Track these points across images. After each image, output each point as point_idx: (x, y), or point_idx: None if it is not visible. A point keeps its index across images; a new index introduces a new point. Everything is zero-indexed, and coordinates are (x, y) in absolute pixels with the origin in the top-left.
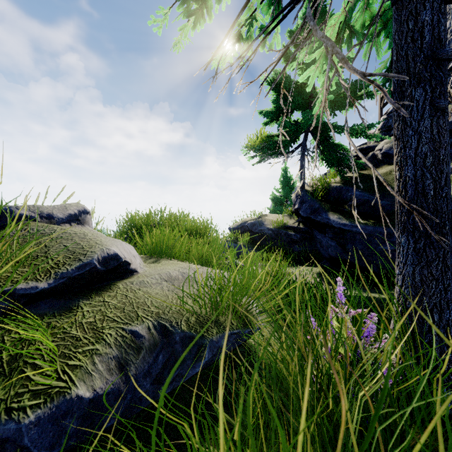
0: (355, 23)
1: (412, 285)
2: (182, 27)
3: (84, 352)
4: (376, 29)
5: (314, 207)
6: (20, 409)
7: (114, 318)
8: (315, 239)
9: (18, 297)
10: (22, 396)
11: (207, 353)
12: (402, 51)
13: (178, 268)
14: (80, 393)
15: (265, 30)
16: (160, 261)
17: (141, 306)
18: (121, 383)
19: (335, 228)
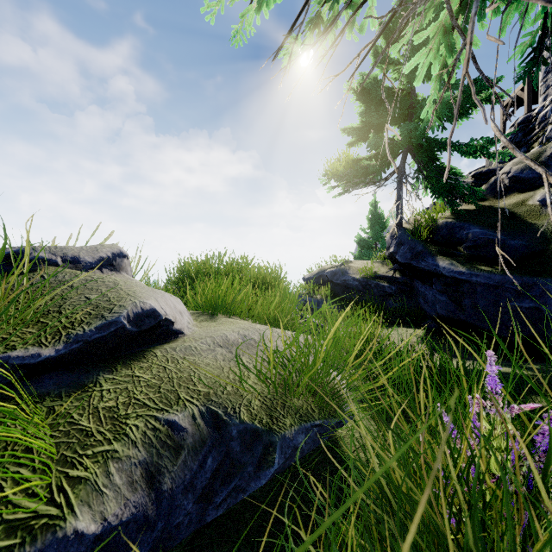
0: None
1: None
2: (244, 12)
3: (95, 455)
4: None
5: (416, 251)
6: None
7: (144, 402)
8: (416, 293)
9: (13, 369)
10: None
11: (277, 457)
12: None
13: (237, 328)
14: (79, 527)
15: None
16: (215, 319)
17: (184, 384)
18: (149, 503)
19: (445, 277)
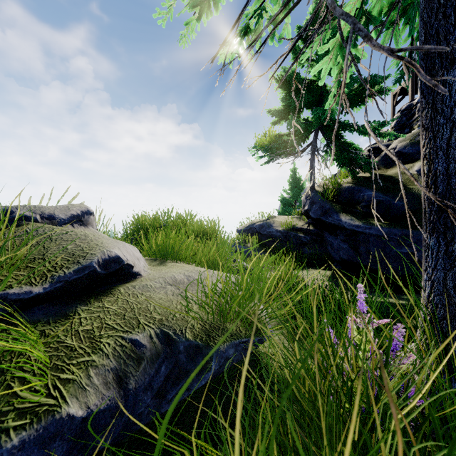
0: (372, 10)
1: (442, 293)
2: (188, 21)
3: (78, 363)
4: (395, 16)
5: (325, 209)
6: (3, 431)
7: (113, 326)
8: (325, 241)
9: (11, 303)
10: (6, 415)
11: (213, 364)
12: (432, 30)
13: (183, 271)
14: (71, 412)
15: (275, 17)
16: (165, 264)
17: (143, 313)
18: (119, 398)
19: (347, 230)
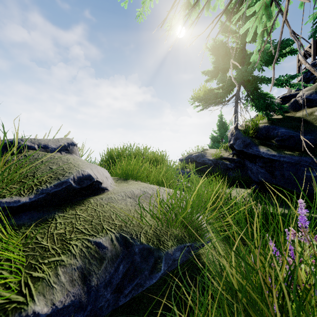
0: None
1: None
2: (144, 1)
3: (49, 263)
4: None
5: (246, 143)
6: None
7: (81, 230)
8: (246, 167)
9: (3, 209)
10: None
11: (163, 265)
12: None
13: (140, 187)
14: (36, 309)
15: None
16: (127, 182)
17: (107, 219)
18: (83, 293)
19: (264, 158)
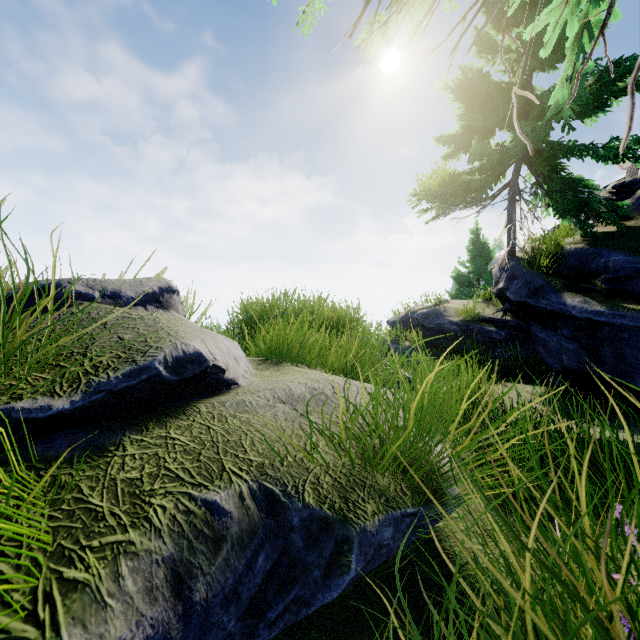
0: None
1: None
2: None
3: (102, 547)
4: None
5: (534, 286)
6: None
7: (177, 473)
8: (533, 339)
9: (16, 424)
10: None
11: (354, 559)
12: None
13: (305, 379)
14: None
15: None
16: (279, 368)
17: (232, 450)
18: (174, 619)
19: (576, 319)
